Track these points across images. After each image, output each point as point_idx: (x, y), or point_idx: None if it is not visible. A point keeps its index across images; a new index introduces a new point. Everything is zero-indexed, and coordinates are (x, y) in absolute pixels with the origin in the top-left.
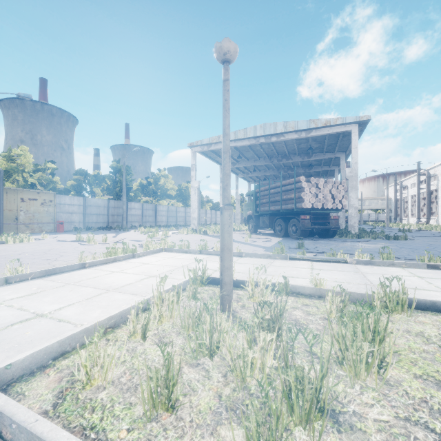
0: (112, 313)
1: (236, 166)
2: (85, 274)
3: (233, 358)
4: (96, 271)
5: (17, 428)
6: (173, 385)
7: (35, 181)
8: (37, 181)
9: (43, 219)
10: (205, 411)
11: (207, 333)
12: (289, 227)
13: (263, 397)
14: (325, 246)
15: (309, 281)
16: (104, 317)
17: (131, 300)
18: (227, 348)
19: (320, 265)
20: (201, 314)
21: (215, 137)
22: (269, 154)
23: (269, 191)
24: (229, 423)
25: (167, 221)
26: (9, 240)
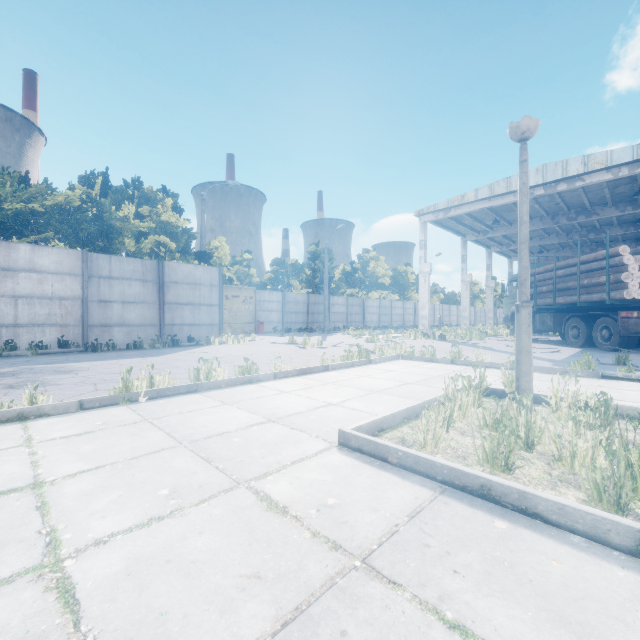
0: (406, 406)
1: (488, 236)
2: (334, 376)
3: (558, 448)
4: (342, 374)
5: (404, 455)
6: (509, 451)
7: (232, 275)
8: (234, 275)
9: (244, 318)
10: (539, 478)
11: (522, 426)
12: (594, 330)
13: (609, 456)
14: None
15: None
16: (401, 408)
17: (404, 401)
18: (552, 438)
19: None
20: (503, 415)
21: (456, 197)
22: (551, 211)
23: (554, 272)
24: (566, 488)
25: (379, 321)
26: (229, 340)
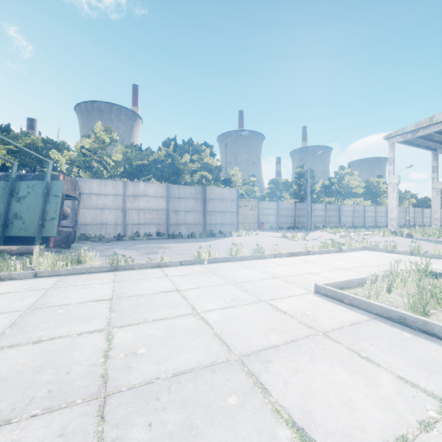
0: (360, 277)
1: None
2: (313, 258)
3: None
4: (319, 257)
5: (353, 298)
6: (426, 303)
7: (243, 192)
8: (244, 192)
9: (251, 220)
10: None
11: None
12: None
13: None
14: None
15: None
16: (357, 277)
17: (362, 275)
18: None
19: None
20: (434, 287)
21: (424, 120)
22: None
23: None
24: None
25: (352, 222)
26: (243, 234)
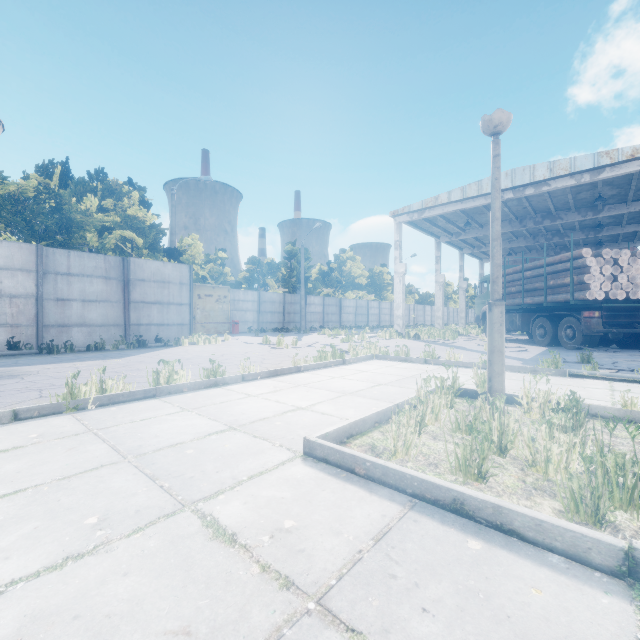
0: (377, 410)
1: (460, 237)
2: (306, 378)
3: (532, 453)
4: (315, 375)
5: (372, 465)
6: (483, 459)
7: (206, 274)
8: (208, 274)
9: (218, 318)
10: (513, 487)
11: (495, 430)
12: (559, 329)
13: (586, 464)
14: (633, 361)
15: (609, 404)
16: (372, 412)
17: (376, 404)
18: (525, 442)
19: (626, 387)
20: (476, 418)
21: (430, 199)
22: (519, 215)
23: (523, 274)
24: (541, 497)
25: (355, 321)
26: (200, 341)
